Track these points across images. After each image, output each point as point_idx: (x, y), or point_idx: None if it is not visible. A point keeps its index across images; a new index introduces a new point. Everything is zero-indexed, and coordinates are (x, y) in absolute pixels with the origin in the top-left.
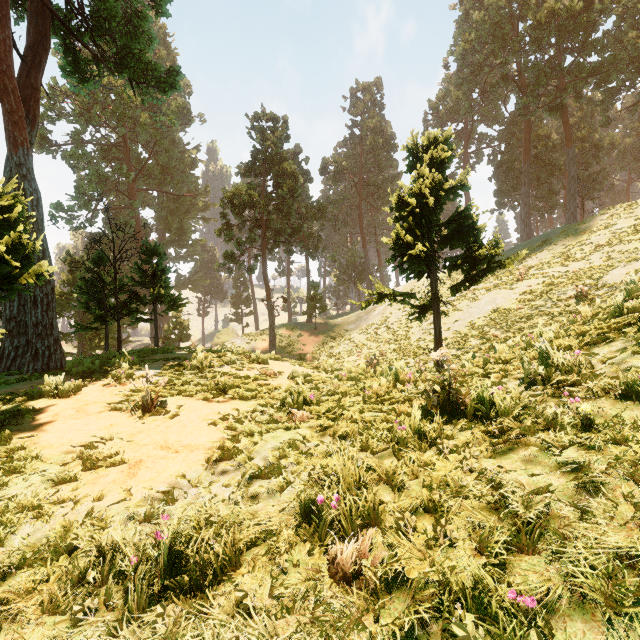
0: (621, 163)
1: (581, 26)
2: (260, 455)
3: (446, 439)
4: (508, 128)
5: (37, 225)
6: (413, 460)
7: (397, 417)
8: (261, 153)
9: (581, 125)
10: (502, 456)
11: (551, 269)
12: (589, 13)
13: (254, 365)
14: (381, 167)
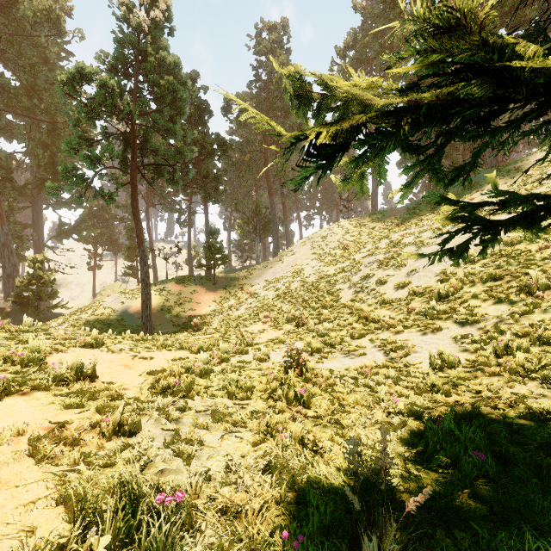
0: None
1: None
2: None
3: None
4: None
5: None
6: None
7: None
8: (129, 37)
9: None
10: None
11: None
12: None
13: None
14: (288, 111)
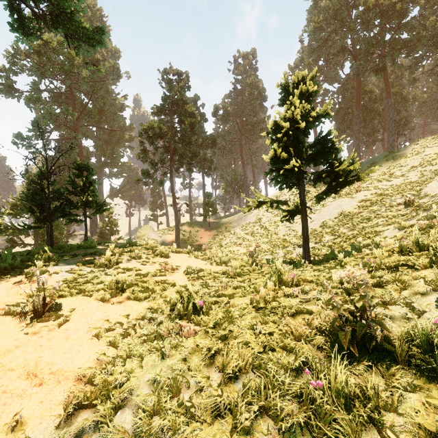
0: (420, 111)
1: (397, 11)
2: (132, 399)
3: (385, 410)
4: (344, 85)
5: None
6: None
7: (294, 339)
8: (169, 98)
9: (394, 84)
10: None
11: (380, 183)
12: (402, 3)
13: (157, 259)
14: (255, 112)
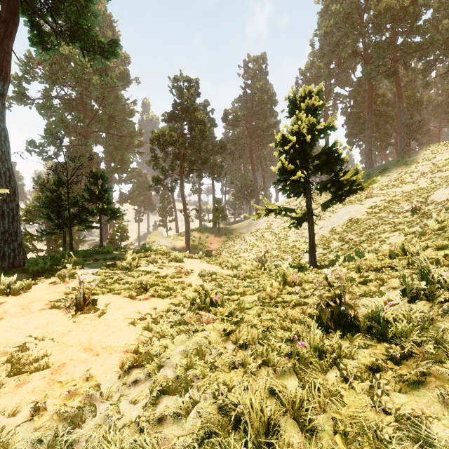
0: (435, 114)
1: (409, 15)
2: (170, 362)
3: (345, 358)
4: (356, 89)
5: (4, 156)
6: (316, 383)
7: (291, 323)
8: (179, 105)
9: (407, 87)
10: (414, 391)
11: (390, 190)
12: (414, 6)
13: (172, 263)
14: (266, 116)
